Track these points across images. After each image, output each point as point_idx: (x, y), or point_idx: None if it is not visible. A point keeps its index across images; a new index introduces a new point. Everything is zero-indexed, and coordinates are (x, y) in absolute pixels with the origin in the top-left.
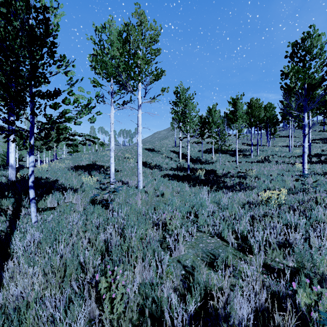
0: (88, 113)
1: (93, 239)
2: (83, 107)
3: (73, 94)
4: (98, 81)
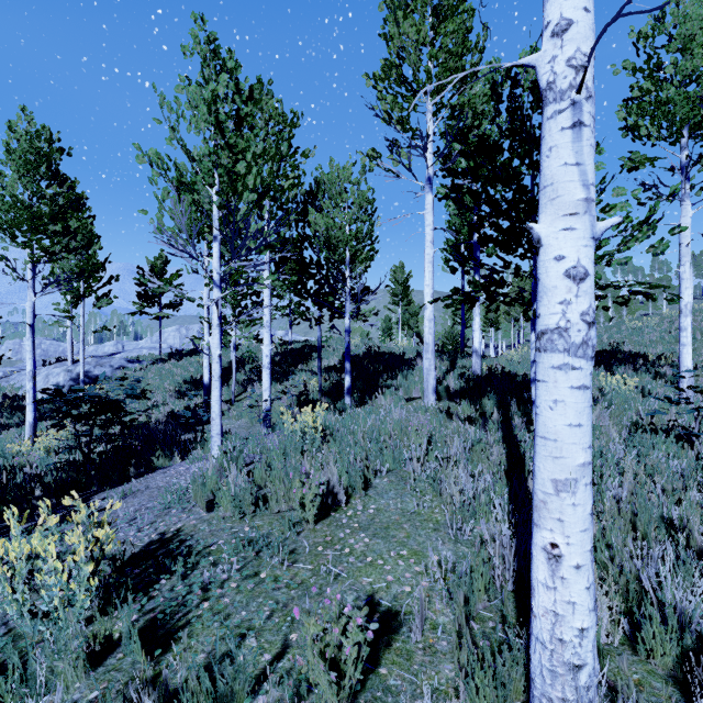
0: (647, 236)
1: (681, 491)
2: (635, 227)
3: (611, 209)
4: (643, 155)
